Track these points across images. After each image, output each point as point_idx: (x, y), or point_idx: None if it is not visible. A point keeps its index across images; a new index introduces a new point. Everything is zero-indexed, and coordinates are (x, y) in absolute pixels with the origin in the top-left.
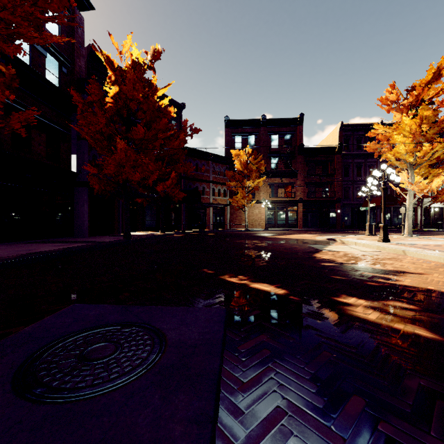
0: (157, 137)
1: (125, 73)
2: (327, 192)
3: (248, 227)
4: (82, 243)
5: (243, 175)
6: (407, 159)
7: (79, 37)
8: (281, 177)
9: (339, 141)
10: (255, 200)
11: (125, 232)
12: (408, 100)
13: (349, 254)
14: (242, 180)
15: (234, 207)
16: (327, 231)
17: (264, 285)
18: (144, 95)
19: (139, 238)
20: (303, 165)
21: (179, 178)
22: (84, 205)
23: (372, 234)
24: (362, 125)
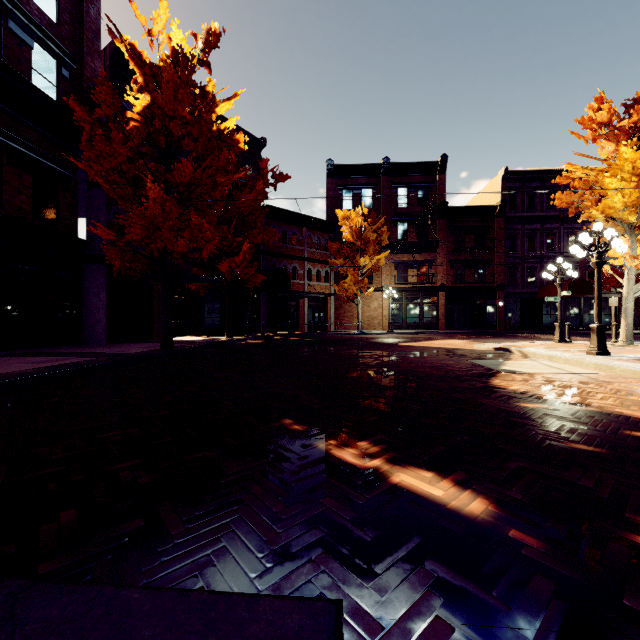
0: (215, 181)
1: (161, 72)
2: (482, 275)
3: (363, 329)
4: (83, 358)
5: (354, 249)
6: (626, 217)
7: (91, 22)
8: (412, 253)
9: (501, 196)
10: (373, 286)
11: (163, 337)
12: (631, 119)
13: (554, 379)
14: (353, 257)
15: (340, 298)
16: (484, 334)
17: (425, 476)
18: (194, 111)
19: (186, 348)
20: (446, 234)
21: (257, 253)
22: (99, 292)
23: (564, 341)
24: (537, 172)
